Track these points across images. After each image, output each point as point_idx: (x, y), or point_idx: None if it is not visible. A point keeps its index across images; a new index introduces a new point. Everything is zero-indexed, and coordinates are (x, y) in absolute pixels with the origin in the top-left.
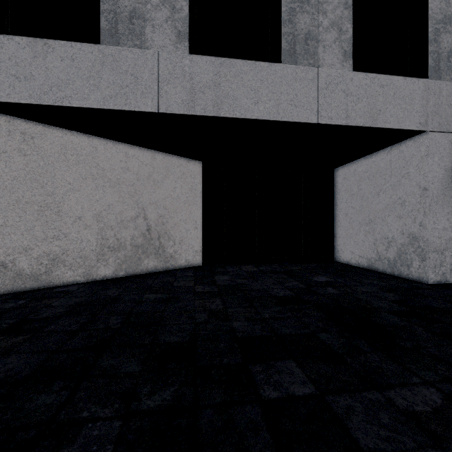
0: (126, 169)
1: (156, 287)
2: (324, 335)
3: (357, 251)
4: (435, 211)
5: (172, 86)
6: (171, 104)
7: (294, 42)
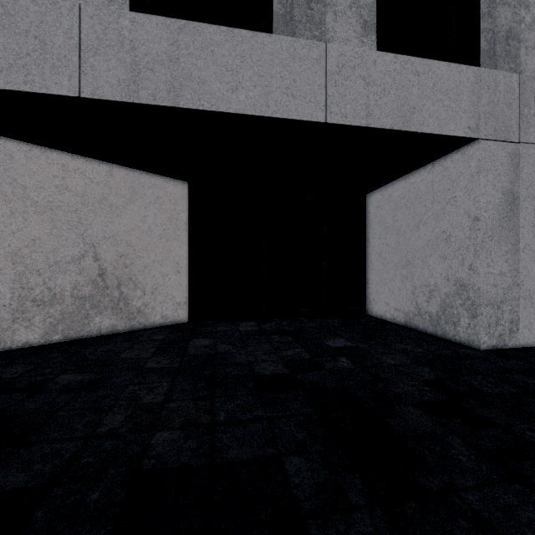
0: (64, 189)
1: (89, 361)
2: (296, 461)
3: (393, 301)
4: (489, 249)
5: (103, 58)
6: (100, 86)
7: (292, 4)
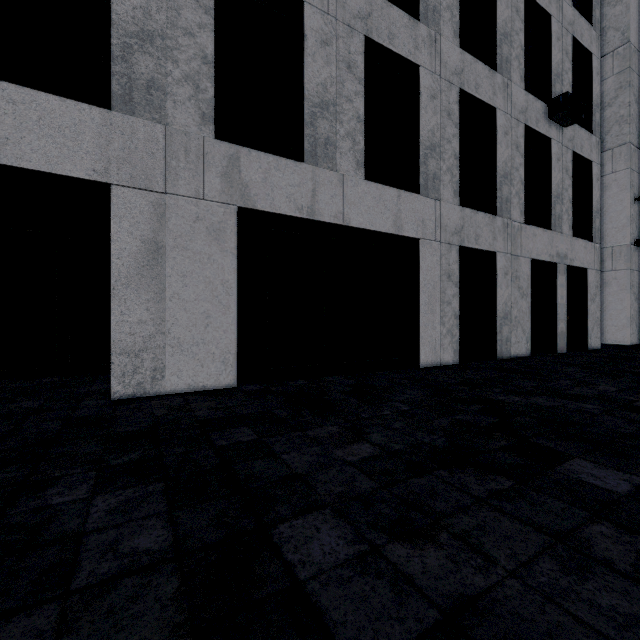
0: None
1: None
2: None
3: None
4: (124, 297)
5: None
6: None
7: None
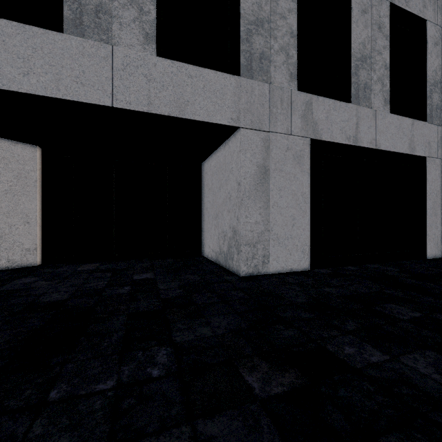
0: None
1: None
2: None
3: (211, 245)
4: (247, 205)
5: None
6: None
7: (81, 12)
